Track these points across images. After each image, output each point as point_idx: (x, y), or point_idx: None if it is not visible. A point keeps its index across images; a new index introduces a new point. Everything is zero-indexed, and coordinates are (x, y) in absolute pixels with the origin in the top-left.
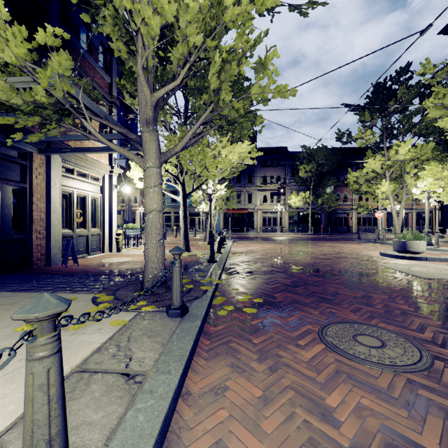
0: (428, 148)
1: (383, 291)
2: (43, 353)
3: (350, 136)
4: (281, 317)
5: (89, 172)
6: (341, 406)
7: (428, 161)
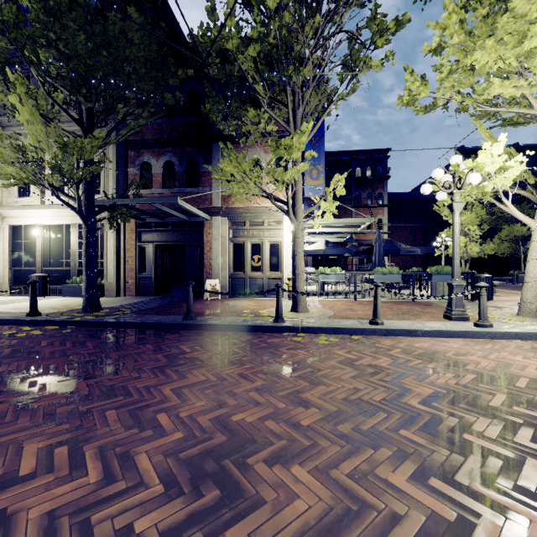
0: None
1: None
2: None
3: None
4: None
5: (265, 219)
6: None
7: None
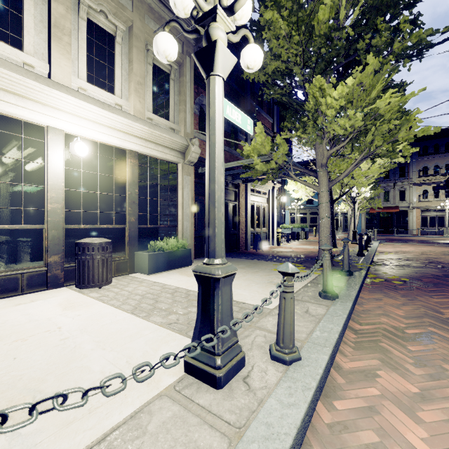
0: None
1: None
2: (328, 258)
3: None
4: (422, 287)
5: (261, 189)
6: (448, 312)
7: None
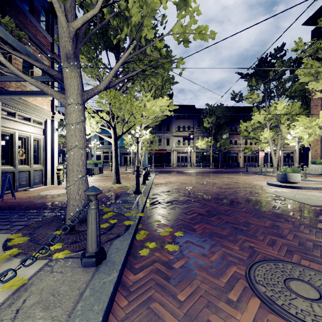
0: (296, 106)
1: (285, 219)
2: None
3: (241, 96)
4: (203, 255)
5: (32, 116)
6: None
7: (296, 115)
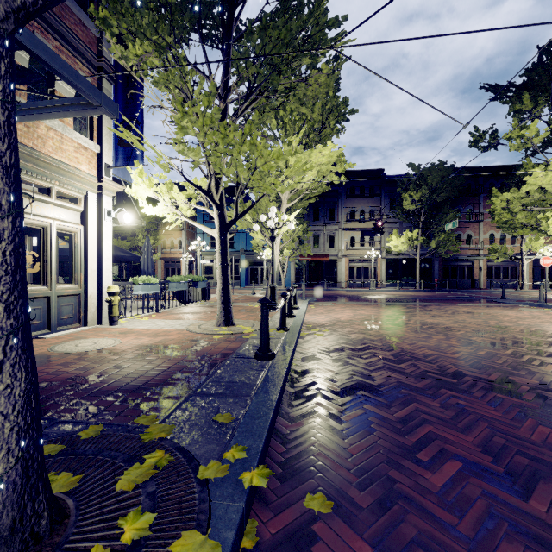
0: None
1: None
2: None
3: (495, 137)
4: None
5: (54, 185)
6: None
7: None
